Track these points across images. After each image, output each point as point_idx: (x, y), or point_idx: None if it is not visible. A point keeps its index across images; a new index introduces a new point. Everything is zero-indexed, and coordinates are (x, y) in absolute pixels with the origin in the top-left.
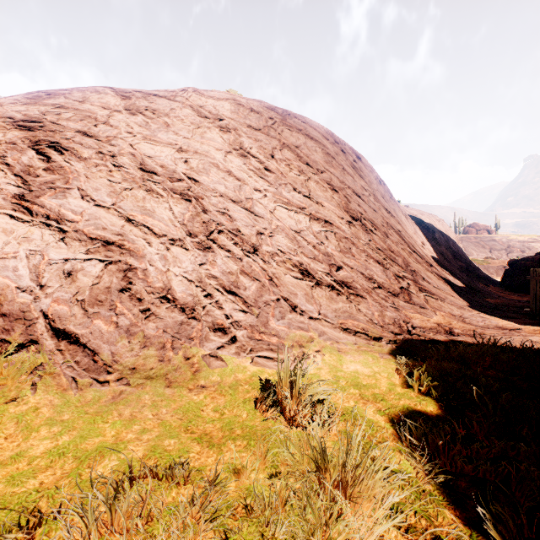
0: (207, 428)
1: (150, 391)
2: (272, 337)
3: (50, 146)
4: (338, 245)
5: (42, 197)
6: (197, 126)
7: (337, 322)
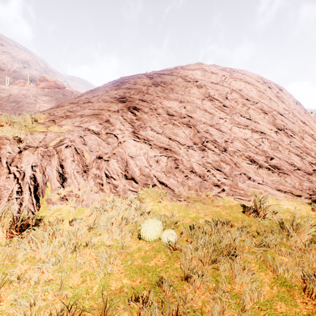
0: (227, 218)
1: (198, 205)
2: (241, 190)
3: (133, 109)
4: (270, 146)
5: (140, 131)
6: (185, 87)
7: (273, 186)
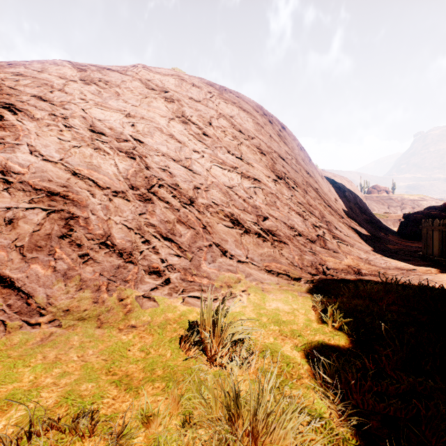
0: (130, 368)
1: (80, 332)
2: (204, 279)
3: (4, 107)
4: (265, 199)
5: None
6: (145, 96)
7: (263, 265)
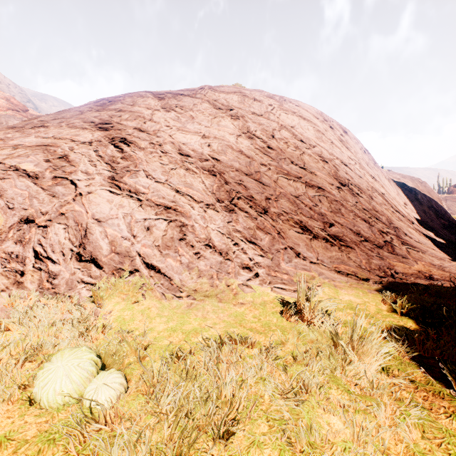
0: (252, 325)
1: (209, 303)
2: (284, 275)
3: (121, 141)
4: (330, 207)
5: (124, 178)
6: (214, 116)
7: (332, 266)
